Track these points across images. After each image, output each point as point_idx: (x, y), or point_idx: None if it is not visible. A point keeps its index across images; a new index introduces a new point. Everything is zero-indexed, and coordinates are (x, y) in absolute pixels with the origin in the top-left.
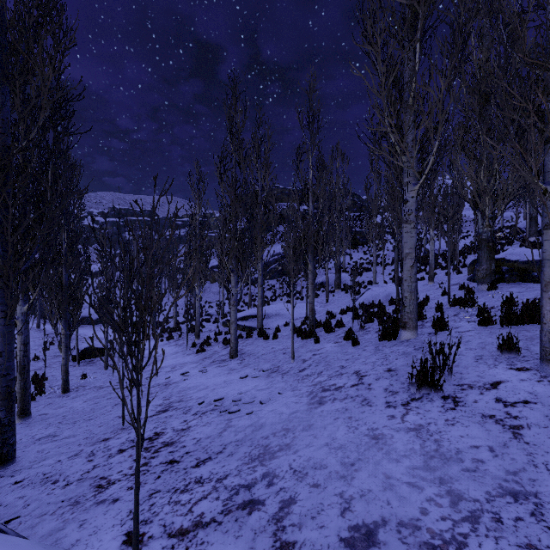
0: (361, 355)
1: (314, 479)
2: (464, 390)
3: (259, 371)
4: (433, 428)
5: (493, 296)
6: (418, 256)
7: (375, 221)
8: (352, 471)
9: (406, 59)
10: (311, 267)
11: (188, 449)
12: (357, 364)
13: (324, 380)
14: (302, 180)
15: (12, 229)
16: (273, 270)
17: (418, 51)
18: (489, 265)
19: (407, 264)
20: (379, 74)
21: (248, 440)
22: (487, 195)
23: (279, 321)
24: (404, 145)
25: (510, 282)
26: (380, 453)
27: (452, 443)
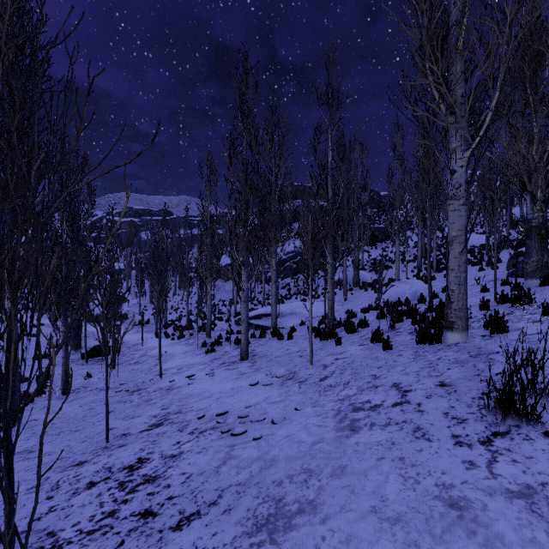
0: (397, 361)
1: None
2: None
3: (272, 377)
4: None
5: None
6: (442, 252)
7: (398, 212)
8: None
9: None
10: (330, 260)
11: (172, 492)
12: (395, 374)
13: (353, 393)
14: (320, 164)
15: None
16: (288, 268)
17: None
18: (541, 257)
19: (455, 249)
20: (419, 16)
21: (254, 485)
22: (540, 173)
23: (294, 320)
24: (453, 99)
25: None
26: (473, 543)
27: None
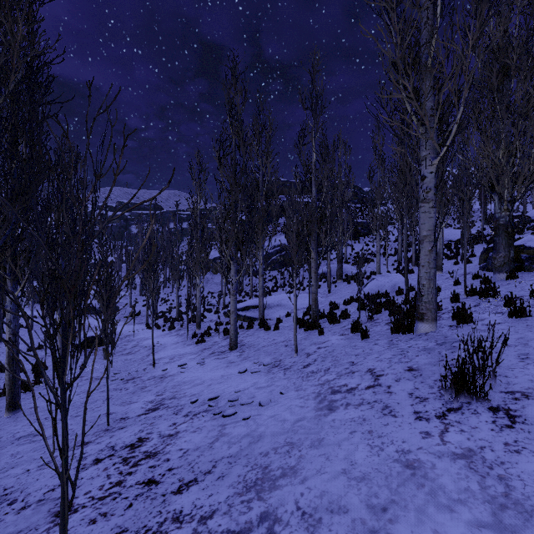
0: (373, 350)
1: (331, 530)
2: (518, 400)
3: (260, 365)
4: (490, 456)
5: (515, 285)
6: None
7: (379, 209)
8: (386, 522)
9: (424, 18)
10: (314, 255)
11: (172, 465)
12: (370, 361)
13: (332, 378)
14: (304, 165)
15: (1, 214)
16: (275, 261)
17: (439, 5)
18: (507, 253)
19: (425, 248)
20: (393, 35)
21: (244, 456)
22: (507, 176)
23: (281, 312)
24: (422, 113)
25: (530, 270)
26: (421, 492)
27: (527, 483)
